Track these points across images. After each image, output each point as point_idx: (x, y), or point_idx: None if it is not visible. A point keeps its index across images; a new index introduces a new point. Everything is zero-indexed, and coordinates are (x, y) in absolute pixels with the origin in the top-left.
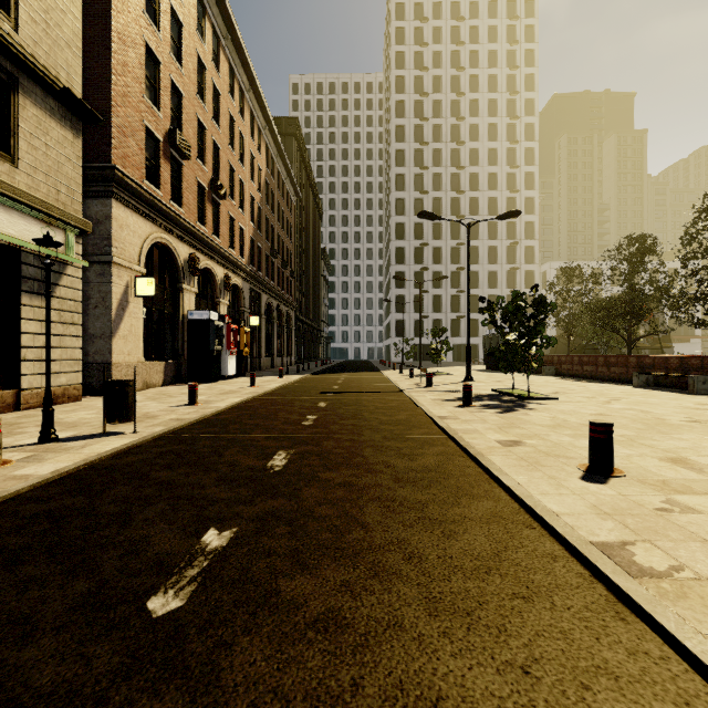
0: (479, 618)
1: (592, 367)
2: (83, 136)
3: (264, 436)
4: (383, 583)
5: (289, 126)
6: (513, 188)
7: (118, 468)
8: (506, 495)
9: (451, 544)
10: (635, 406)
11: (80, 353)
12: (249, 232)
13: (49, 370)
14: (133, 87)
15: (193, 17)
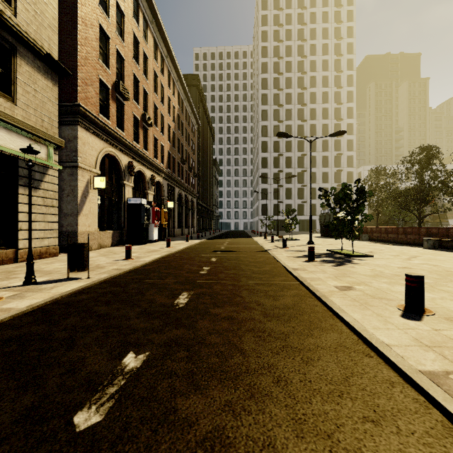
0: (338, 441)
1: (394, 235)
2: (60, 85)
3: (174, 281)
4: (258, 404)
5: (193, 80)
6: (339, 118)
7: (73, 303)
8: (346, 328)
9: (309, 370)
10: (429, 262)
11: (57, 225)
12: (167, 148)
13: (30, 236)
14: (91, 54)
15: (130, 8)
